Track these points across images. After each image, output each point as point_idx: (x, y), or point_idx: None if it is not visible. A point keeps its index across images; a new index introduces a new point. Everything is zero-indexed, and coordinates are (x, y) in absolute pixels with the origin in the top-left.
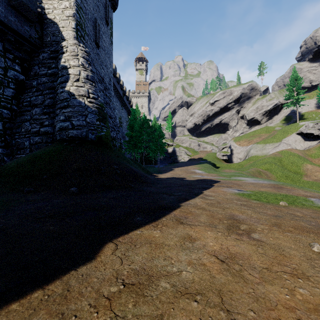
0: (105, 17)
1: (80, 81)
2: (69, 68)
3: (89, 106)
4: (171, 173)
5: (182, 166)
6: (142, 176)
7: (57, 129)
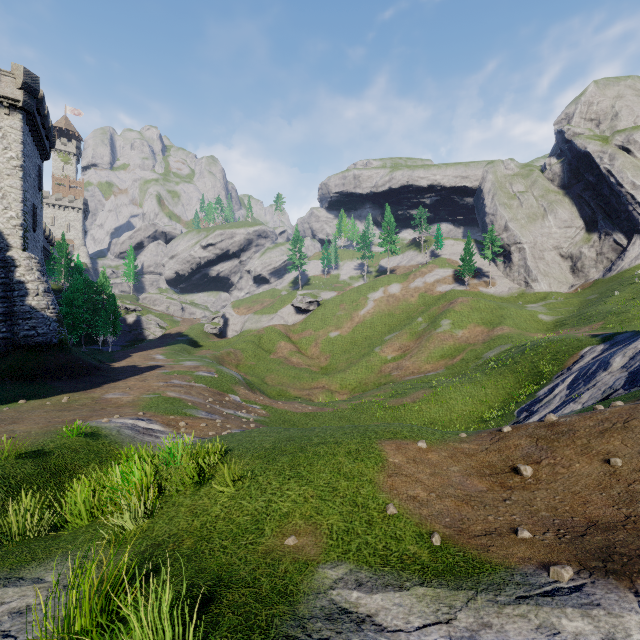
0: (39, 186)
1: (40, 295)
2: (26, 283)
3: (51, 316)
4: (127, 361)
5: (145, 350)
6: (100, 367)
7: (21, 336)
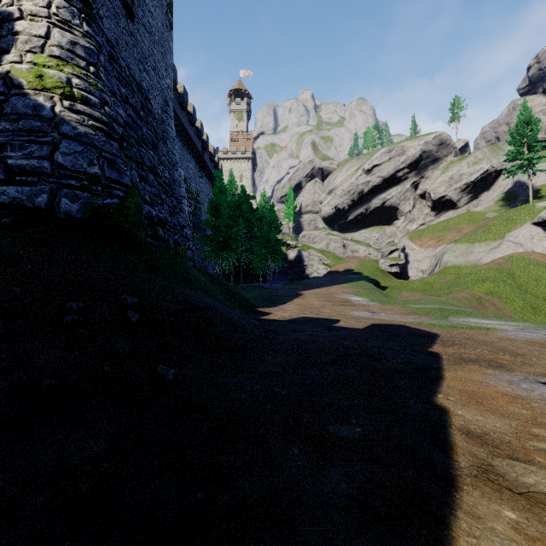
0: None
1: (46, 52)
2: (18, 19)
3: (69, 120)
4: (297, 303)
5: (318, 287)
6: (219, 323)
7: None
